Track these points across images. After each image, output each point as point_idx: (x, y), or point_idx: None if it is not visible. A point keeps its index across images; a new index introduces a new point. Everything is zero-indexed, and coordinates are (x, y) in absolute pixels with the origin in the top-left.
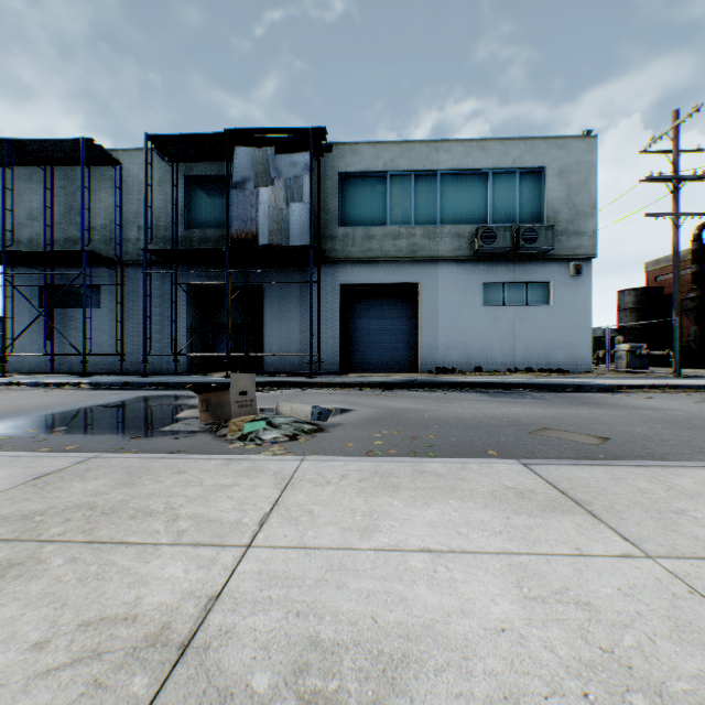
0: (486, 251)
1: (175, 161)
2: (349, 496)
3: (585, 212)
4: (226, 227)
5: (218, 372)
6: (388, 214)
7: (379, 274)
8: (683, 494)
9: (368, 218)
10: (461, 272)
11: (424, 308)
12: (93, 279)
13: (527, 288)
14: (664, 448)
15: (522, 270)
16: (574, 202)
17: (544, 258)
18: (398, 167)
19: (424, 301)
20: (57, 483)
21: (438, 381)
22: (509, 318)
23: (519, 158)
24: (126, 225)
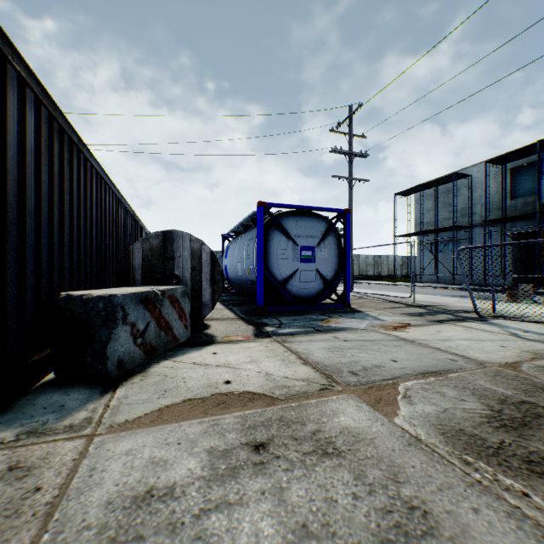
0: None
1: (502, 164)
2: (531, 307)
3: None
4: (536, 199)
5: (535, 287)
6: None
7: None
8: None
9: None
10: None
11: None
12: (454, 236)
13: None
14: None
15: None
16: None
17: None
18: None
19: None
20: (466, 300)
21: None
22: None
23: None
24: (472, 205)
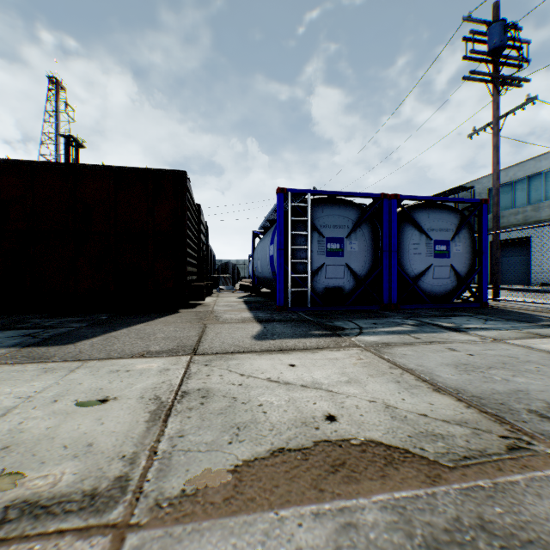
0: None
1: None
2: None
3: None
4: None
5: None
6: (512, 202)
7: (508, 234)
8: None
9: (503, 207)
10: None
11: (533, 250)
12: None
13: None
14: None
15: None
16: None
17: None
18: (516, 177)
19: (533, 246)
20: None
21: None
22: None
23: None
24: None
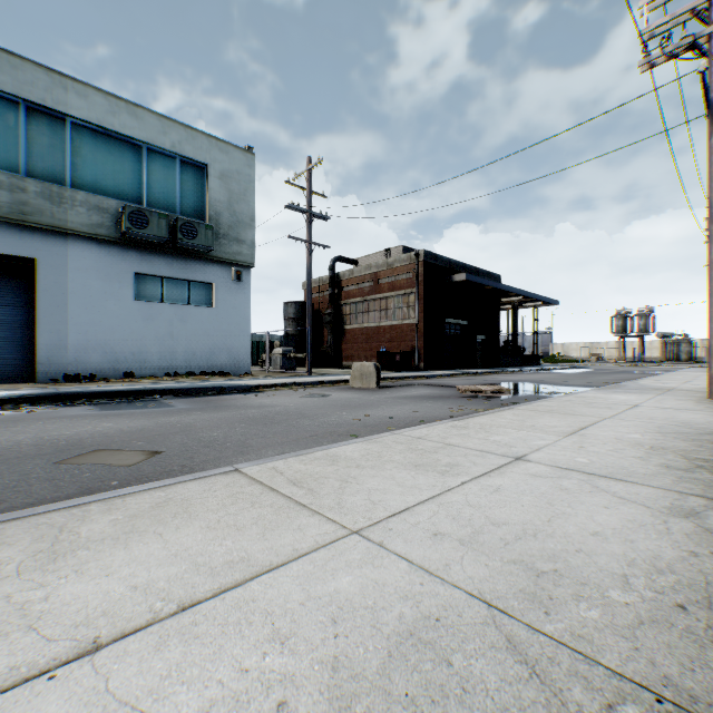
0: (138, 236)
1: None
2: None
3: (246, 221)
4: None
5: None
6: None
7: None
8: (56, 554)
9: None
10: (104, 255)
11: (45, 295)
12: None
13: (189, 286)
14: (212, 454)
15: (184, 266)
16: (236, 209)
17: (207, 258)
18: None
19: (45, 284)
20: None
21: (41, 394)
22: (169, 317)
23: (180, 144)
24: None
